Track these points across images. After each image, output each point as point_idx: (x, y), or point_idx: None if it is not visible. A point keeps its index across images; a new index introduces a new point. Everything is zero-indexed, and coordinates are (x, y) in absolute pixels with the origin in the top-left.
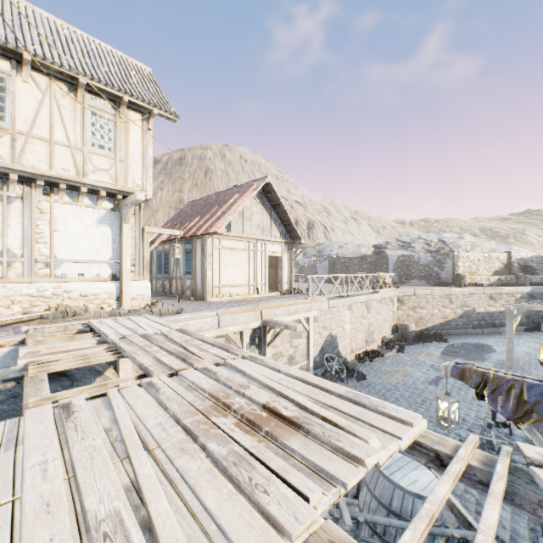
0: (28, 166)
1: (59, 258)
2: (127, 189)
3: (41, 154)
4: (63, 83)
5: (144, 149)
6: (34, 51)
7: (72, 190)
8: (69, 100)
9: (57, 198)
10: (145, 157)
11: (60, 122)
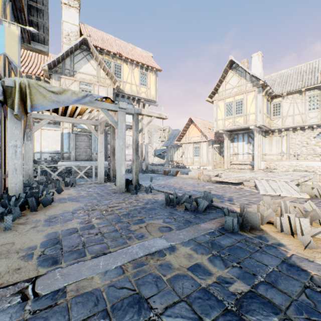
0: (286, 126)
1: (298, 153)
2: None
3: (290, 120)
4: (297, 93)
5: None
6: (286, 90)
7: (303, 128)
8: (299, 98)
9: (297, 132)
10: None
11: (296, 107)
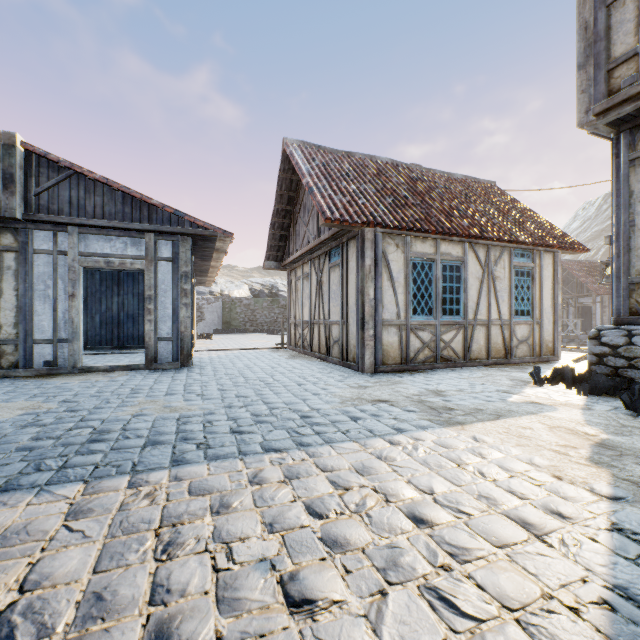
0: None
1: None
2: None
3: None
4: None
5: None
6: None
7: None
8: None
9: None
10: None
11: None
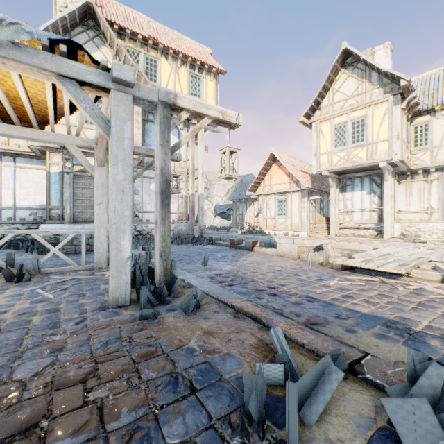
0: (438, 162)
1: None
2: None
3: None
4: None
5: None
6: (441, 102)
7: None
8: None
9: None
10: None
11: None
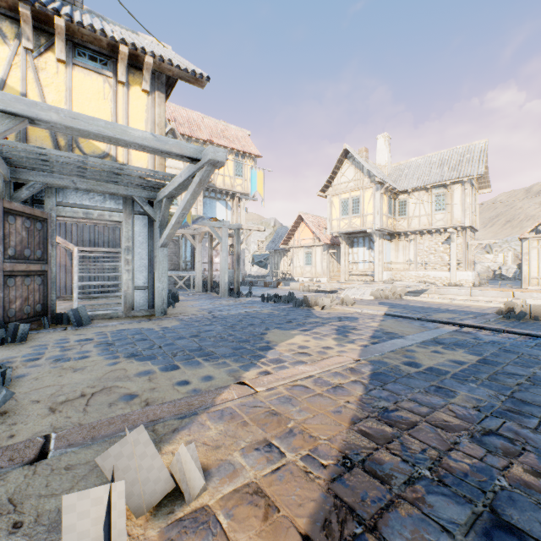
0: (412, 228)
1: (426, 261)
2: (452, 225)
3: (416, 222)
4: (423, 190)
5: (462, 201)
6: (412, 186)
7: (430, 232)
8: (425, 196)
9: (425, 237)
10: (462, 205)
11: (422, 207)
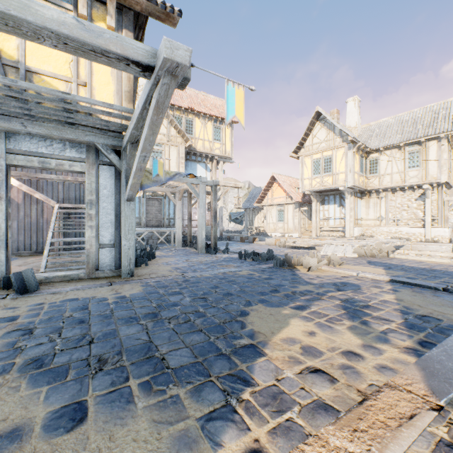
0: (383, 186)
1: (398, 217)
2: (427, 182)
3: (388, 180)
4: (396, 148)
5: (438, 157)
6: (384, 145)
7: (403, 188)
8: (398, 154)
9: (397, 194)
10: (438, 161)
11: (395, 164)
